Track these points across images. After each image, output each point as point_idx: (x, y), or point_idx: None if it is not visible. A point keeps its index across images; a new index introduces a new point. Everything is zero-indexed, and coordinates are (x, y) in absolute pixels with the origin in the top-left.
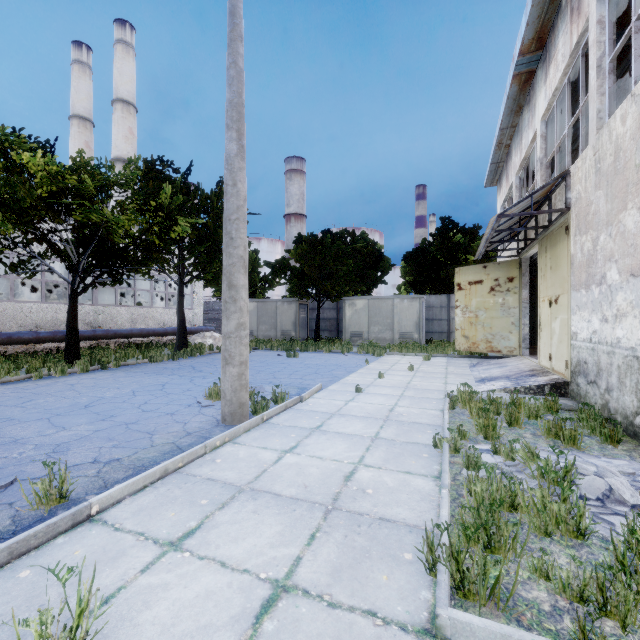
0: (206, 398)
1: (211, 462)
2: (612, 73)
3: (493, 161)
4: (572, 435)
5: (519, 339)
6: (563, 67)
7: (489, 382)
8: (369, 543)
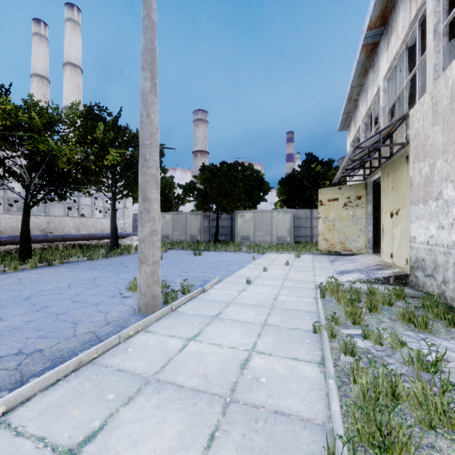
0: (127, 290)
1: (123, 351)
2: (446, 35)
3: (345, 112)
4: (424, 321)
5: (365, 241)
6: (403, 36)
7: (346, 274)
8: (267, 443)
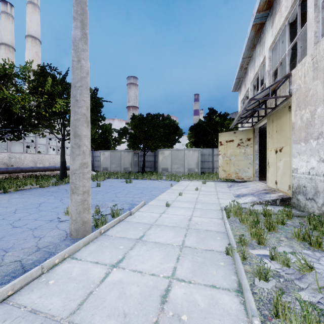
0: (65, 214)
1: (43, 285)
2: (323, 8)
3: (237, 77)
4: (318, 240)
5: (253, 172)
6: (286, 14)
7: (243, 197)
8: None
